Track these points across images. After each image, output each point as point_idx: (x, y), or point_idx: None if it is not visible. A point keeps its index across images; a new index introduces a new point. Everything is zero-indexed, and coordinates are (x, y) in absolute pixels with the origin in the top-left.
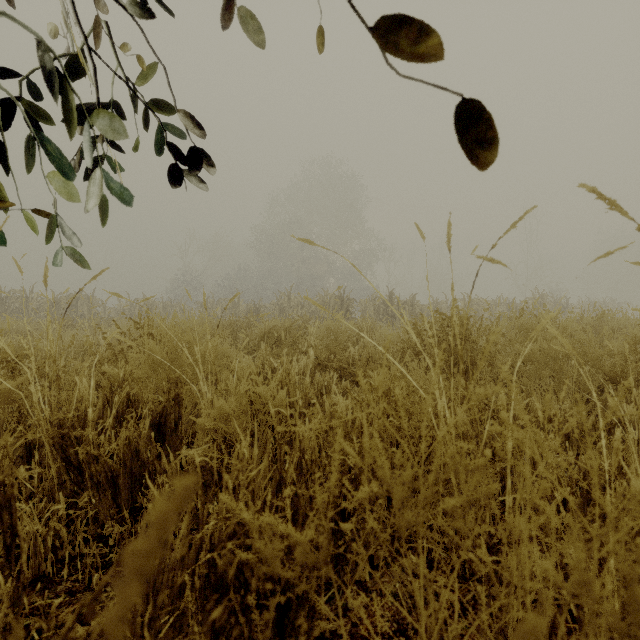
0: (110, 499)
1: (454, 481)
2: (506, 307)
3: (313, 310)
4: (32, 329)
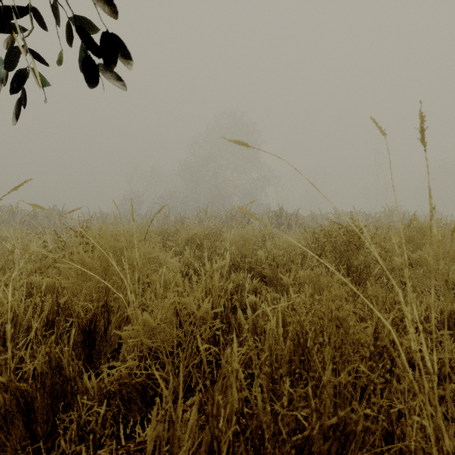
0: (21, 429)
1: (433, 440)
2: (364, 218)
3: (223, 220)
4: (10, 235)
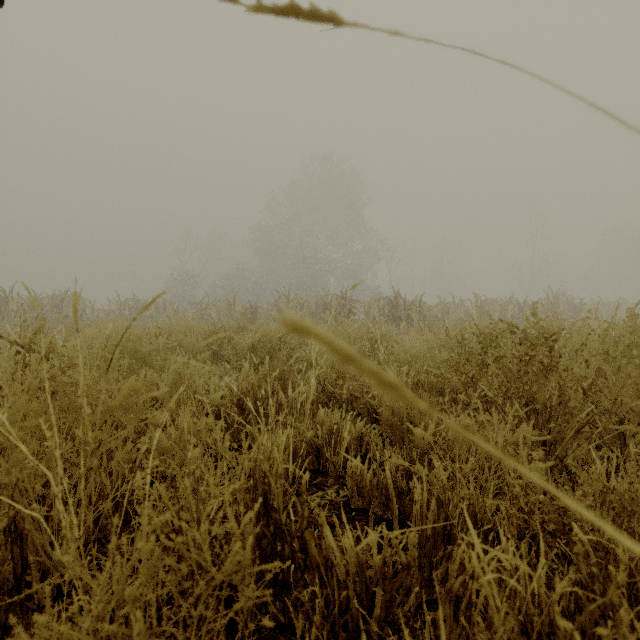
0: None
1: None
2: (517, 308)
3: (313, 311)
4: None
